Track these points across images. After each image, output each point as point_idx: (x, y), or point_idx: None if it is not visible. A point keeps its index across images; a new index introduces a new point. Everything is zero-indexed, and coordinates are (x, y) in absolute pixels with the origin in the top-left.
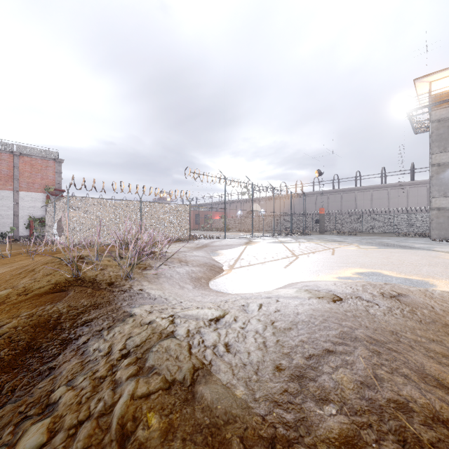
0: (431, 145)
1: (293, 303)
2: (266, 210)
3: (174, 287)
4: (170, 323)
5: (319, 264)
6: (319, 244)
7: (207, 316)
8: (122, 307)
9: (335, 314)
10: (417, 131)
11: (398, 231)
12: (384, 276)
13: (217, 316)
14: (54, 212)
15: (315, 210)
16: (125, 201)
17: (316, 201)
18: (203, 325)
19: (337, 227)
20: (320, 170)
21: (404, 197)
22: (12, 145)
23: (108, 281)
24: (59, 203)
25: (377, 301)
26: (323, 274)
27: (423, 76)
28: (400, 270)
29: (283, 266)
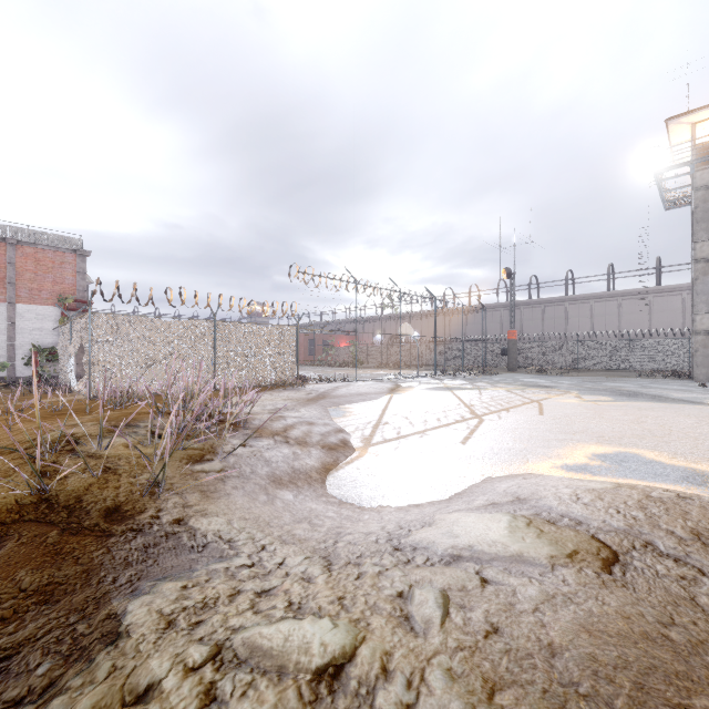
0: (695, 228)
1: (524, 593)
2: (422, 333)
3: (254, 502)
4: (199, 703)
5: (523, 434)
6: (513, 392)
7: (308, 659)
8: (111, 594)
9: (650, 650)
10: (668, 205)
11: (637, 368)
12: (648, 464)
13: (337, 654)
14: (70, 338)
15: (500, 333)
16: (189, 321)
17: (501, 319)
18: (296, 703)
19: (536, 361)
20: (509, 269)
21: (645, 312)
22: (5, 227)
23: (107, 504)
24: (77, 324)
25: (697, 559)
26: (535, 459)
27: (681, 114)
28: (672, 449)
29: (459, 439)
